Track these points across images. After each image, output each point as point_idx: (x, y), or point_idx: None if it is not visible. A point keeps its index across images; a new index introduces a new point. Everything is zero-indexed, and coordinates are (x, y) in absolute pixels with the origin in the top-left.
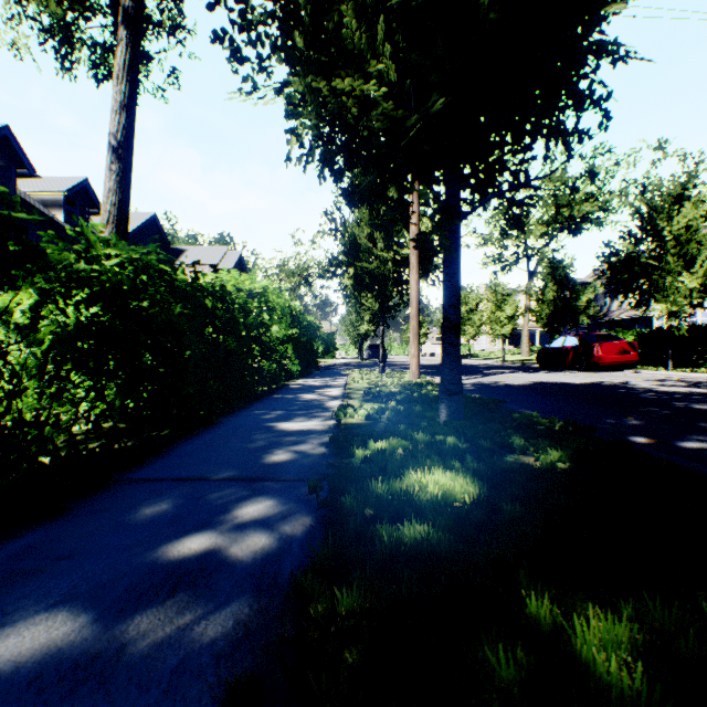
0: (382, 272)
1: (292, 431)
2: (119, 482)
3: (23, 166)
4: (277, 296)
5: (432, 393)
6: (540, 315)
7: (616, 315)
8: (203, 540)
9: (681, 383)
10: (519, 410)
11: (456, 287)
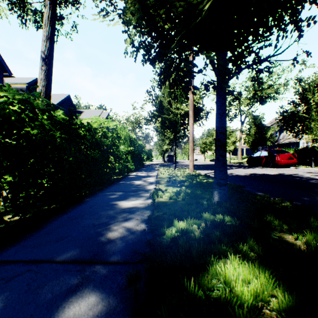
0: (175, 119)
1: (125, 208)
2: None
3: (6, 71)
4: (122, 130)
5: (203, 181)
6: (248, 141)
7: (282, 141)
8: None
9: None
10: (255, 192)
11: (224, 121)
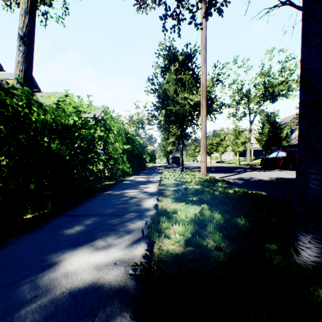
0: (182, 112)
1: (62, 295)
2: None
3: None
4: (113, 121)
5: (228, 191)
6: (261, 141)
7: (293, 142)
8: None
9: None
10: None
11: None
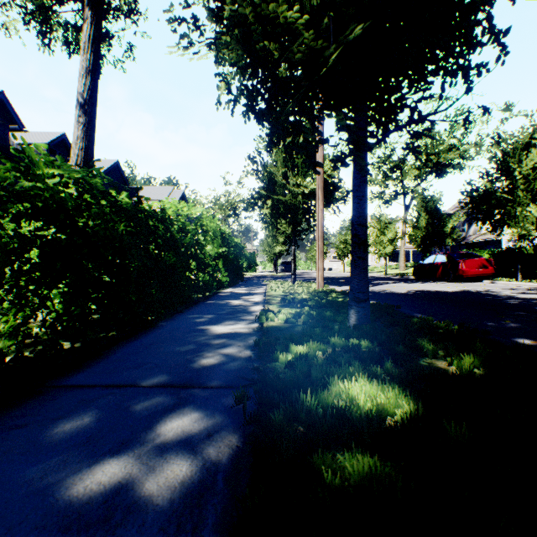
0: (294, 203)
1: (220, 334)
2: (51, 388)
3: (15, 123)
4: (210, 221)
5: (337, 300)
6: (415, 238)
7: (473, 238)
8: (117, 470)
9: (533, 291)
10: (414, 314)
11: (364, 208)
